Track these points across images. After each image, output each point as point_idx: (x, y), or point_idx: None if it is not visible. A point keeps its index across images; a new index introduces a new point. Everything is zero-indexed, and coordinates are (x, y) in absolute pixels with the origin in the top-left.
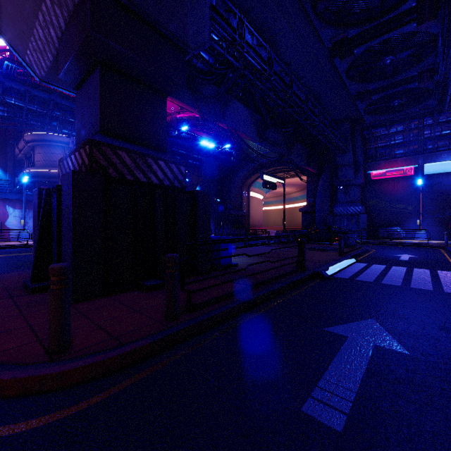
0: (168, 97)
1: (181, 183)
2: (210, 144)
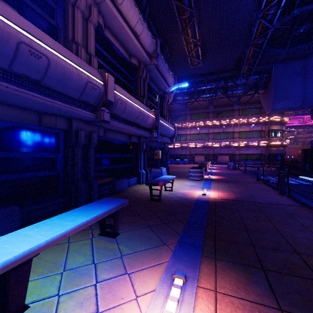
0: None
1: None
2: None
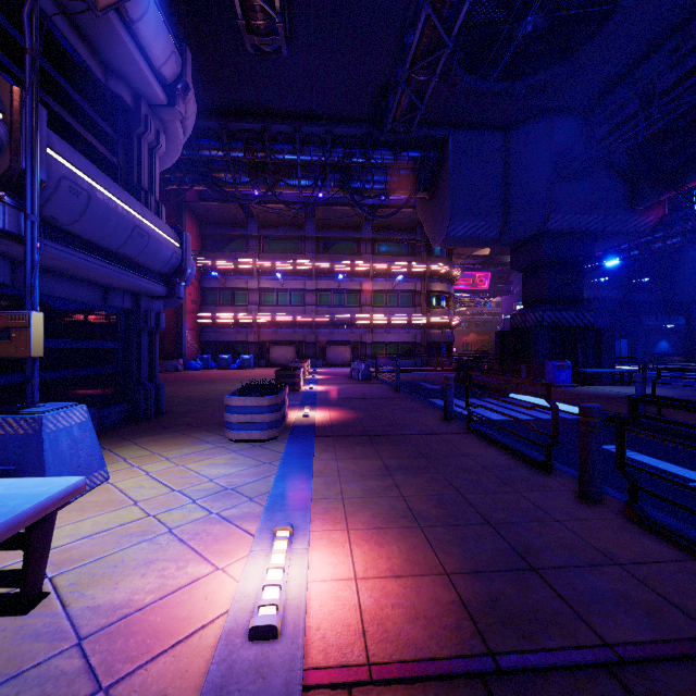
0: (663, 197)
1: (540, 323)
2: (611, 262)
